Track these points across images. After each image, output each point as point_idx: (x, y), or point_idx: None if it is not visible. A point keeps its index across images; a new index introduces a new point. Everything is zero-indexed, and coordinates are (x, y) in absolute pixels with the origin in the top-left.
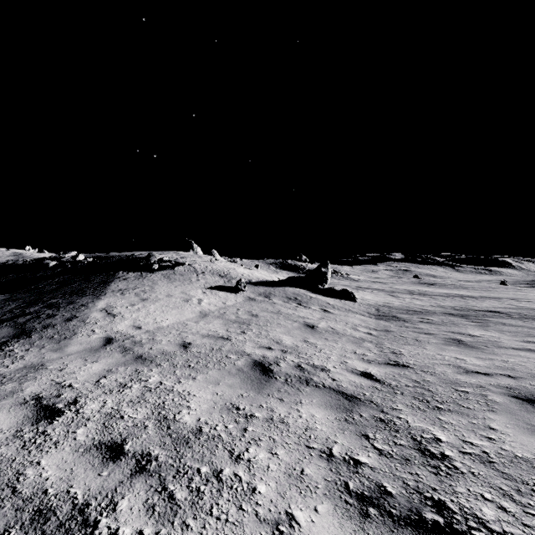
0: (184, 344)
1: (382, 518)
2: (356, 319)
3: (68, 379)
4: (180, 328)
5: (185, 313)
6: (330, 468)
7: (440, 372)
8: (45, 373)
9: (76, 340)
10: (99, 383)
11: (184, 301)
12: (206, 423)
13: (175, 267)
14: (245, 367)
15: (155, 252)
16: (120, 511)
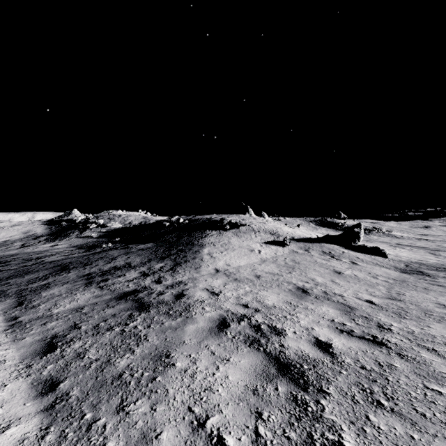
0: (256, 276)
1: (347, 335)
2: (380, 271)
3: (211, 284)
4: (251, 267)
5: (252, 258)
6: (331, 323)
7: (423, 305)
8: (200, 281)
9: (203, 269)
10: (225, 287)
11: (249, 251)
12: (277, 305)
13: (239, 227)
14: (292, 289)
15: (223, 216)
16: (256, 317)
